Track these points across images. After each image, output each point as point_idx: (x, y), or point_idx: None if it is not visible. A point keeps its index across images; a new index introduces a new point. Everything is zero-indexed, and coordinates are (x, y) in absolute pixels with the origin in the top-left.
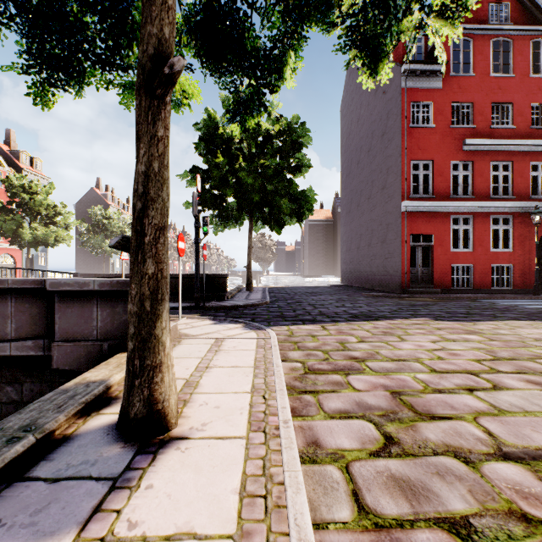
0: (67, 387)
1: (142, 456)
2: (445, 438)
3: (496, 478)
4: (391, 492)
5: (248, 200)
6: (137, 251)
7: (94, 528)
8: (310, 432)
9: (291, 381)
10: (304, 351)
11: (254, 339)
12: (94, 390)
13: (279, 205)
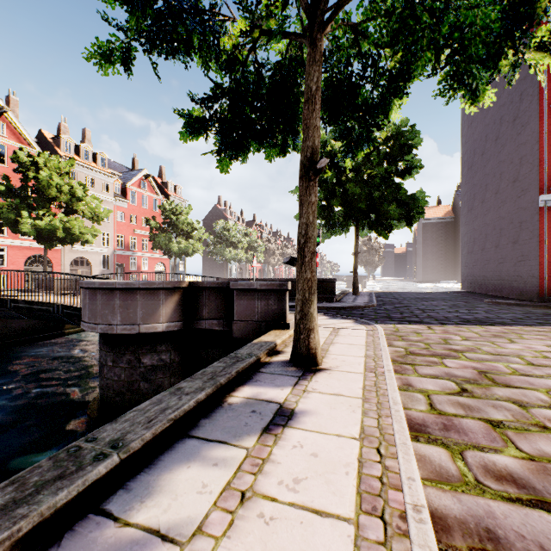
0: (255, 342)
1: (308, 372)
2: (510, 395)
3: (538, 414)
4: (454, 407)
5: (354, 209)
6: (301, 266)
7: (298, 387)
8: (406, 380)
9: (394, 357)
10: (407, 342)
11: (364, 330)
12: (271, 345)
13: (385, 211)
